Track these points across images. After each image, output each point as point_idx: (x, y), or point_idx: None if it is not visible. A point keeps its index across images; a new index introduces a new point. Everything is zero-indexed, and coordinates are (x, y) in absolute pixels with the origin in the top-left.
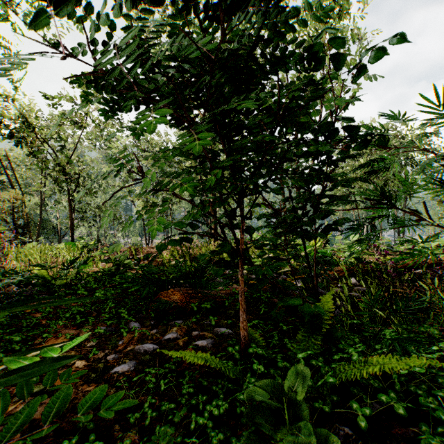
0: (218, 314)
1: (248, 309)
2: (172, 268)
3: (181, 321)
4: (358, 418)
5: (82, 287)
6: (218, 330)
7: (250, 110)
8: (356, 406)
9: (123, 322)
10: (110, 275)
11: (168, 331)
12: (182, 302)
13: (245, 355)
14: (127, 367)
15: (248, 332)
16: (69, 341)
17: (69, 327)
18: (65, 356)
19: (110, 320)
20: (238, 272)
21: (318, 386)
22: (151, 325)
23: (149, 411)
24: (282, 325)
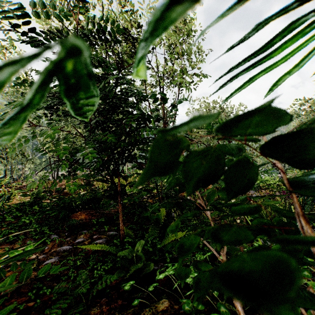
0: (110, 224)
1: (128, 219)
2: (79, 198)
3: (86, 231)
4: (167, 259)
5: (8, 216)
6: (109, 233)
7: (133, 84)
8: (167, 254)
9: (46, 236)
10: (29, 205)
11: (77, 237)
12: (87, 219)
13: (123, 243)
14: (54, 260)
15: (125, 232)
16: (33, 243)
17: (4, 244)
18: (39, 247)
19: (35, 236)
20: (119, 201)
21: (155, 250)
22: (66, 235)
23: (72, 274)
24: (144, 226)
